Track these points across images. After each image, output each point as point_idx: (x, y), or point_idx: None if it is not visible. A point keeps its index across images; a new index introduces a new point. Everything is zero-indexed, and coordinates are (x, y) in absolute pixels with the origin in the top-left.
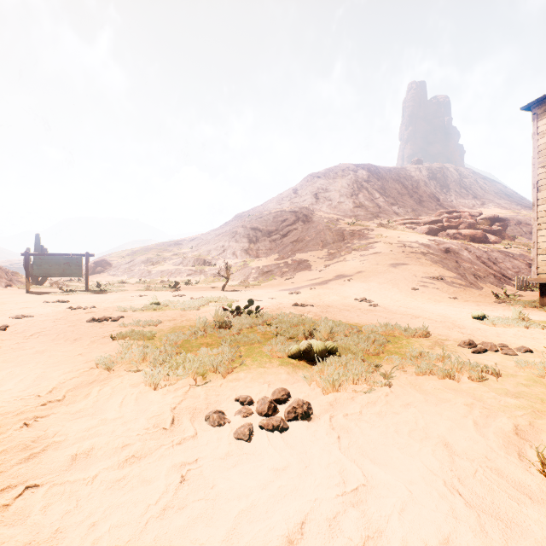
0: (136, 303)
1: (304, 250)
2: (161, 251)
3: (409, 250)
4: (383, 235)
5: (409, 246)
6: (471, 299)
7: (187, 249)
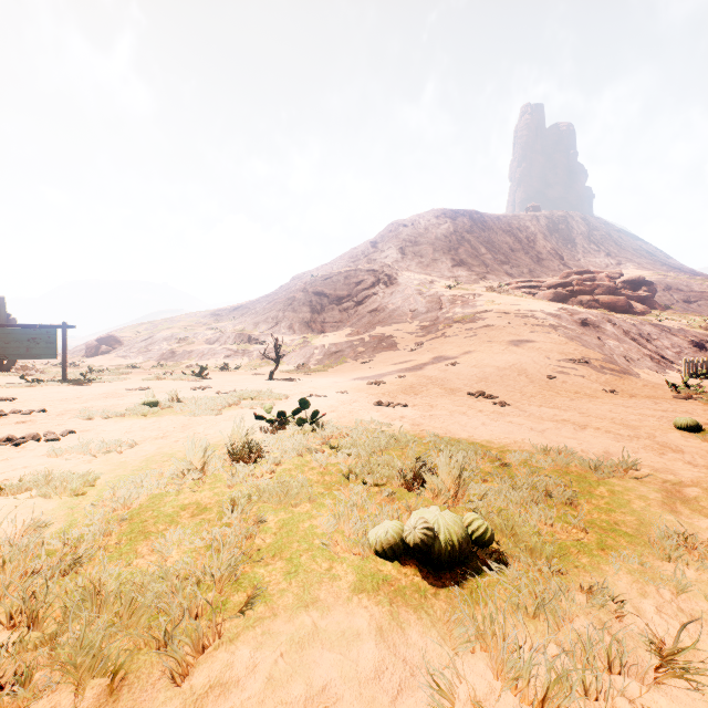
0: (124, 401)
1: (387, 322)
2: (192, 324)
3: (533, 322)
4: (495, 302)
5: (532, 316)
6: (638, 393)
7: (227, 321)
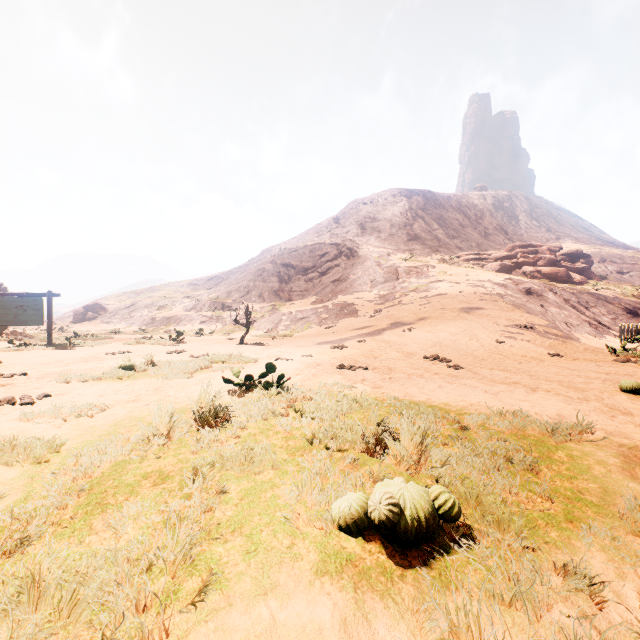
0: (102, 365)
1: (349, 291)
2: (171, 293)
3: (482, 291)
4: (447, 273)
5: (481, 285)
6: (580, 356)
7: (203, 290)
